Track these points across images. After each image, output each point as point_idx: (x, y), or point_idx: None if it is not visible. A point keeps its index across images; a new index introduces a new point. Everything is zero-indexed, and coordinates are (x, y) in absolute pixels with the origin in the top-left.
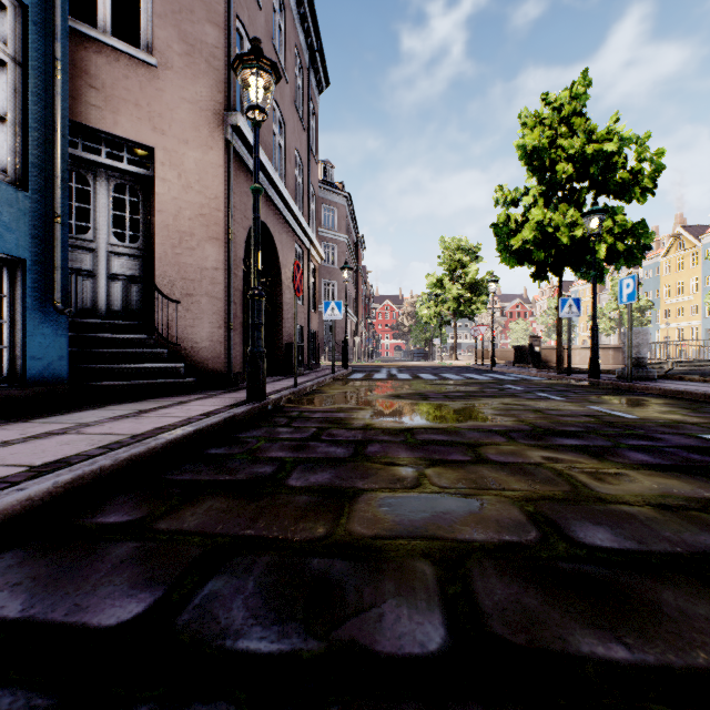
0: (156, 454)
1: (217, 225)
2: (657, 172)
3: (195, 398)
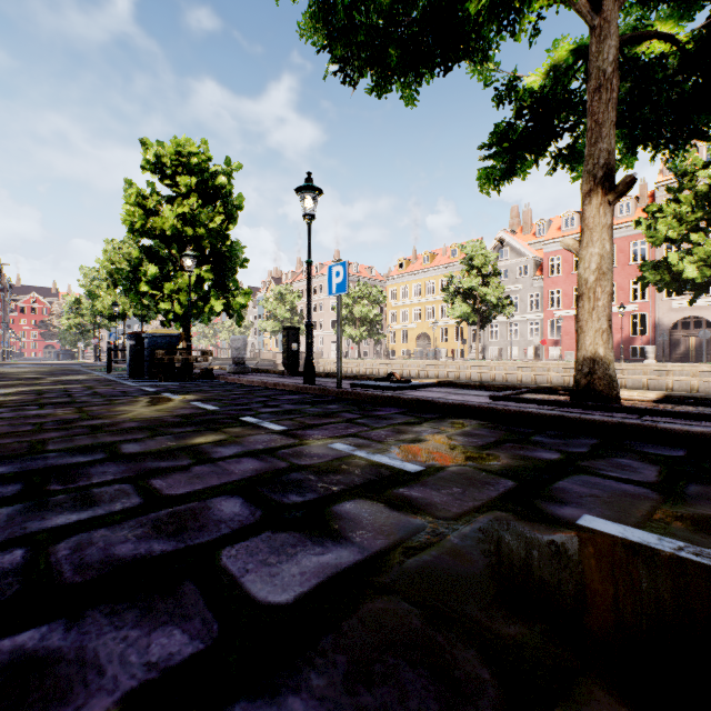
0: None
1: None
2: None
3: None
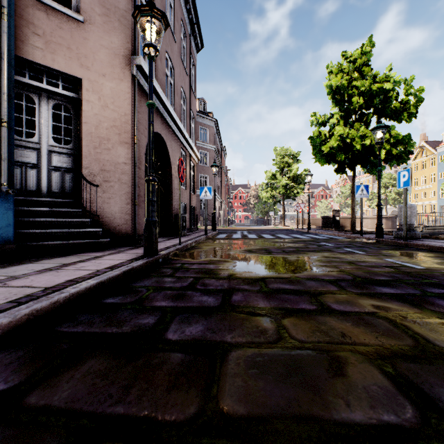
0: (59, 306)
1: (126, 133)
2: (418, 102)
3: (108, 254)
